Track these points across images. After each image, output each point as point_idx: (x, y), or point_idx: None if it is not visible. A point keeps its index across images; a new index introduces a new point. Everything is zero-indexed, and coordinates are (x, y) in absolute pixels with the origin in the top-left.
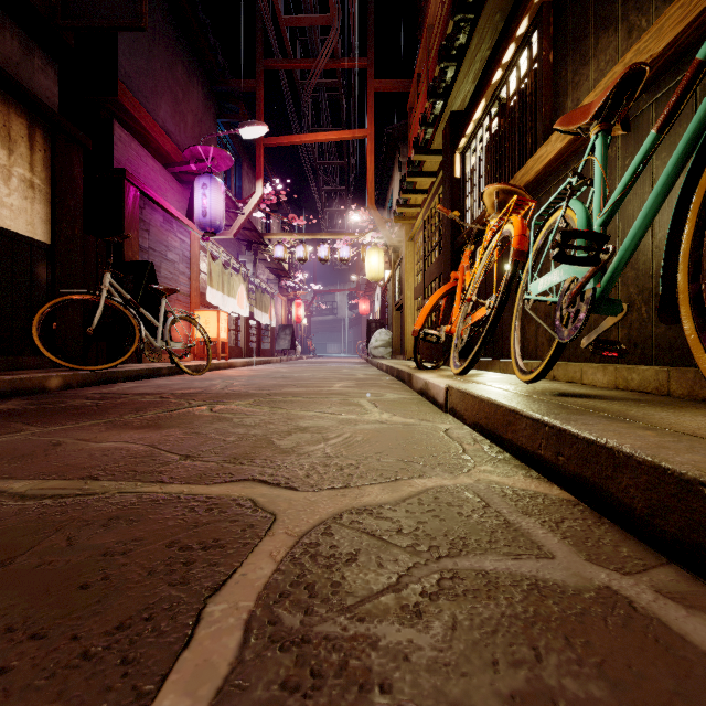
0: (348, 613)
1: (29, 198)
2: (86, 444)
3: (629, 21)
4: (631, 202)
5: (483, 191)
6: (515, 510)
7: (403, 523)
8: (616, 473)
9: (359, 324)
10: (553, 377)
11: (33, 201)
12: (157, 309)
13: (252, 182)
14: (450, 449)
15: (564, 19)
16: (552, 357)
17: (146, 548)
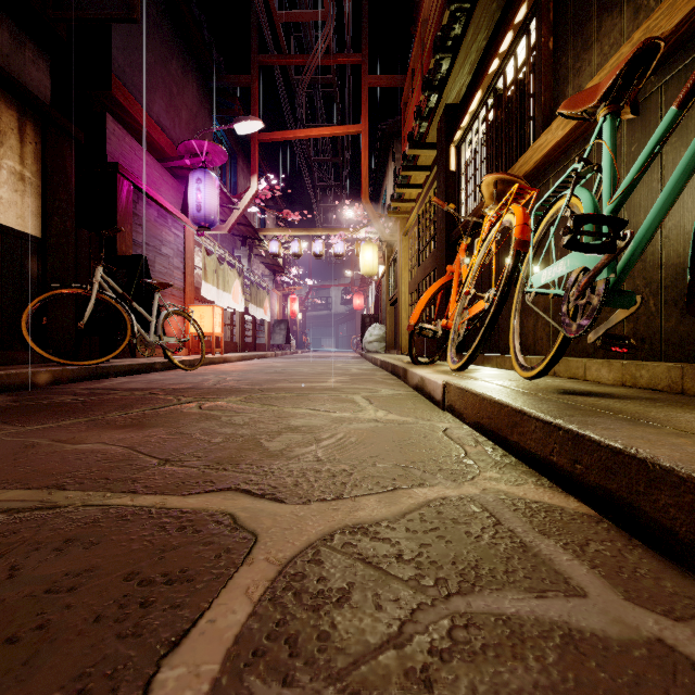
0: (337, 683)
1: (19, 190)
2: (61, 445)
3: (635, 1)
4: (638, 190)
5: (481, 181)
6: (531, 528)
7: (403, 546)
8: (650, 489)
9: (353, 319)
10: (553, 373)
11: (24, 194)
12: (150, 303)
13: (247, 178)
14: (451, 452)
15: (564, 4)
16: (556, 353)
17: (99, 582)
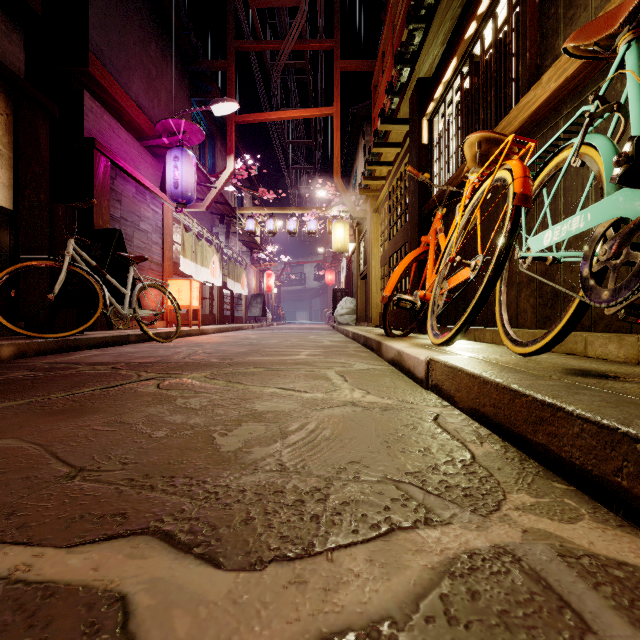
0: None
1: None
2: None
3: None
4: None
5: (464, 141)
6: None
7: None
8: None
9: (325, 294)
10: None
11: None
12: (126, 277)
13: (225, 160)
14: (453, 454)
15: None
16: (566, 326)
17: None
